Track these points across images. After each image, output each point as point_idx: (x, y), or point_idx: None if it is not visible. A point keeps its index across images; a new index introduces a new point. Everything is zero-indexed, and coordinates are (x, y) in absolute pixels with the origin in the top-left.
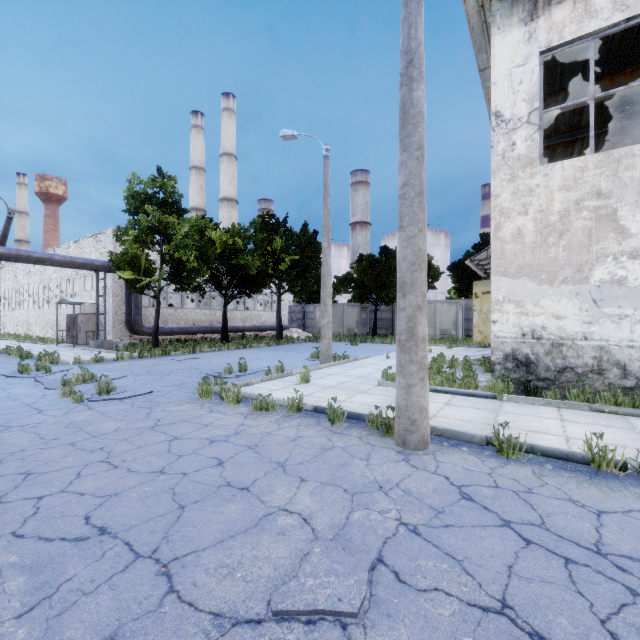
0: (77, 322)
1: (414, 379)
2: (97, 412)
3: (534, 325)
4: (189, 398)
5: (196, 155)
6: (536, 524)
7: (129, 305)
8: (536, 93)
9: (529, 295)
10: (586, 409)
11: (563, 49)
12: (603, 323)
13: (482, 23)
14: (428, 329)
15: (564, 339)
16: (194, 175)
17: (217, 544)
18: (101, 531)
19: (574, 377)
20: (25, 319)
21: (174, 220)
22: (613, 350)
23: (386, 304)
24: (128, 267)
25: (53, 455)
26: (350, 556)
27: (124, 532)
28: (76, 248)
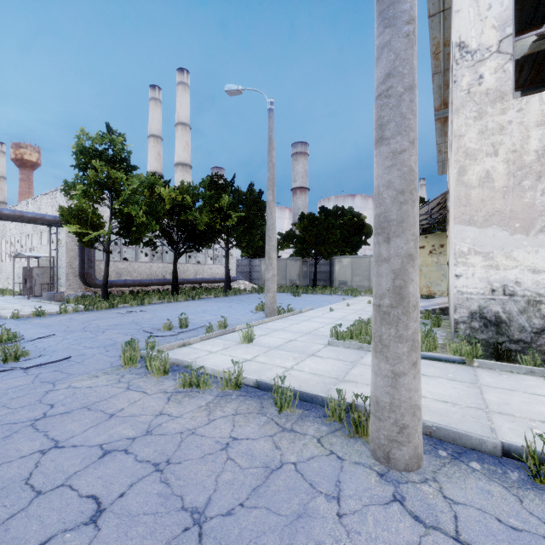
0: (32, 275)
1: (403, 364)
2: None
3: (506, 280)
4: (110, 366)
5: (154, 124)
6: None
7: (82, 259)
8: (508, 18)
9: (500, 246)
10: None
11: None
12: None
13: None
14: (363, 281)
15: (543, 296)
16: (152, 142)
17: None
18: None
19: None
20: None
21: (122, 175)
22: None
23: (325, 258)
24: (75, 221)
25: None
26: None
27: None
28: (34, 205)
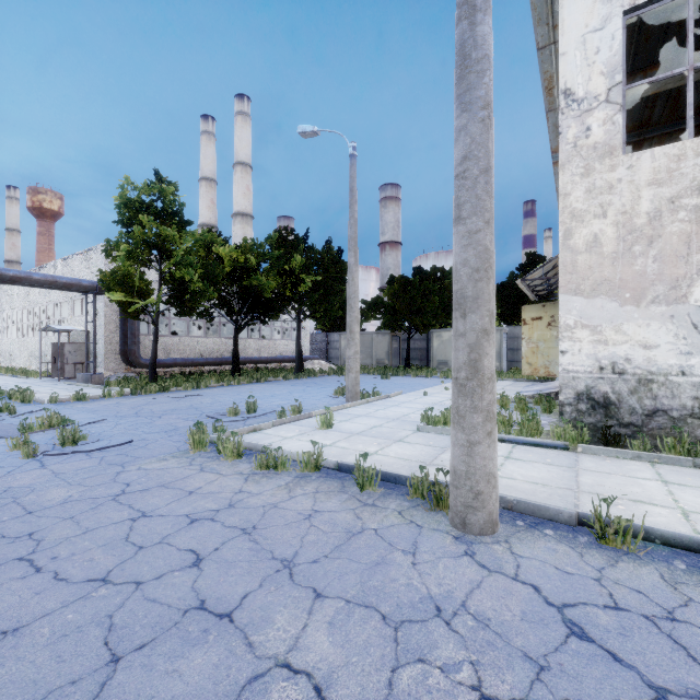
0: (63, 352)
1: (478, 434)
2: (50, 472)
3: (615, 356)
4: (177, 450)
5: (206, 165)
6: None
7: (124, 333)
8: (618, 64)
9: (608, 318)
10: (689, 465)
11: (652, 7)
12: None
13: None
14: None
15: (654, 374)
16: (204, 187)
17: None
18: None
19: (668, 422)
20: (8, 349)
21: (174, 233)
22: None
23: (420, 332)
24: (119, 287)
25: None
26: None
27: None
28: (64, 267)
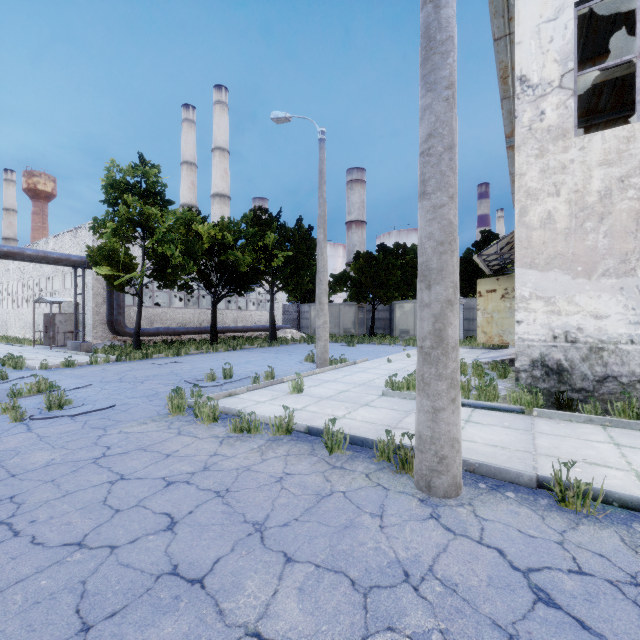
0: (55, 322)
1: (443, 400)
2: (35, 435)
3: (568, 326)
4: (157, 414)
5: (187, 150)
6: None
7: (111, 304)
8: (570, 52)
9: (561, 290)
10: (638, 428)
11: None
12: None
13: None
14: None
15: (605, 342)
16: (185, 170)
17: None
18: None
19: (618, 388)
20: (4, 319)
21: (157, 211)
22: None
23: (384, 303)
24: (105, 262)
25: None
26: None
27: None
28: (55, 243)
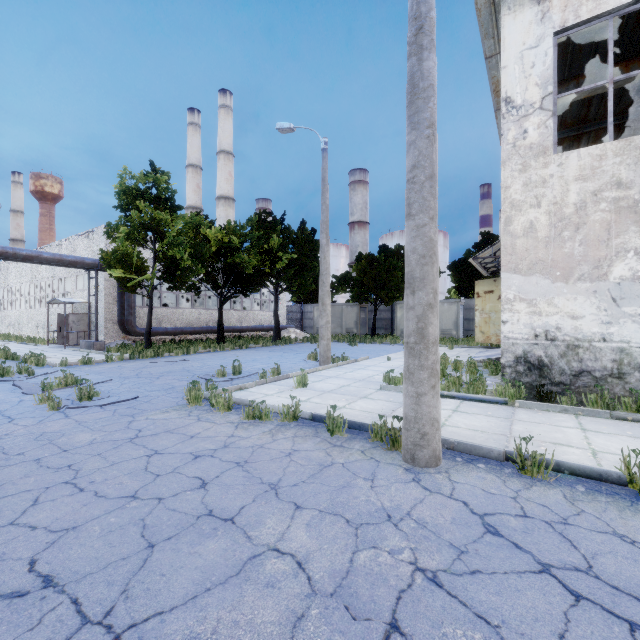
0: (68, 322)
1: (424, 387)
2: (74, 421)
3: (548, 325)
4: (177, 404)
5: (193, 153)
6: (582, 569)
7: (122, 305)
8: (550, 77)
9: (542, 293)
10: (607, 417)
11: (579, 29)
12: (623, 323)
13: (490, 5)
14: None
15: (580, 340)
16: (191, 173)
17: (188, 602)
18: (45, 582)
19: (591, 381)
20: (17, 319)
21: (167, 216)
22: (634, 352)
23: (385, 304)
24: (119, 265)
25: (12, 475)
26: (356, 622)
27: (74, 584)
28: (68, 246)
